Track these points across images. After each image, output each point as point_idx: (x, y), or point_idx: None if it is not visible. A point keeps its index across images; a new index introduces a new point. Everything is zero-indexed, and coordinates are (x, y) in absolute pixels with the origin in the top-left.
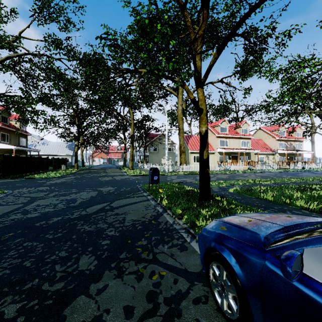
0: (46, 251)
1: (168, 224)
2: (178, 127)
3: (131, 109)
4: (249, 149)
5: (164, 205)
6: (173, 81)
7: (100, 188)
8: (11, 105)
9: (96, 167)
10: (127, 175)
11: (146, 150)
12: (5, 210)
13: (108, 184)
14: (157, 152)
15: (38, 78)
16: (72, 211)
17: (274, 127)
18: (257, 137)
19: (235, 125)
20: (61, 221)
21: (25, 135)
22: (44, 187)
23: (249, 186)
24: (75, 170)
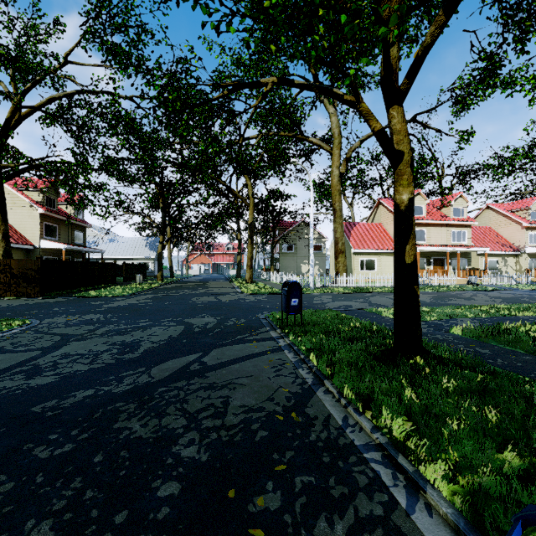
0: (5, 515)
1: (333, 425)
2: (333, 207)
3: (248, 179)
4: (468, 245)
5: (315, 365)
6: (335, 97)
7: (190, 318)
8: (55, 177)
9: (193, 278)
10: (241, 293)
11: (275, 250)
12: (2, 363)
13: (207, 310)
14: (294, 253)
15: (98, 131)
16: (123, 372)
17: (519, 203)
18: (482, 223)
19: (439, 201)
20: (89, 400)
21: (82, 226)
22: (95, 314)
23: (493, 322)
24: (158, 283)
